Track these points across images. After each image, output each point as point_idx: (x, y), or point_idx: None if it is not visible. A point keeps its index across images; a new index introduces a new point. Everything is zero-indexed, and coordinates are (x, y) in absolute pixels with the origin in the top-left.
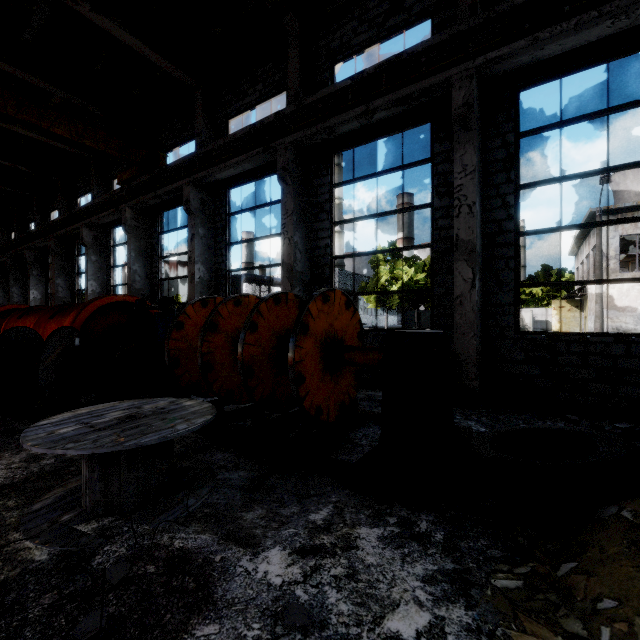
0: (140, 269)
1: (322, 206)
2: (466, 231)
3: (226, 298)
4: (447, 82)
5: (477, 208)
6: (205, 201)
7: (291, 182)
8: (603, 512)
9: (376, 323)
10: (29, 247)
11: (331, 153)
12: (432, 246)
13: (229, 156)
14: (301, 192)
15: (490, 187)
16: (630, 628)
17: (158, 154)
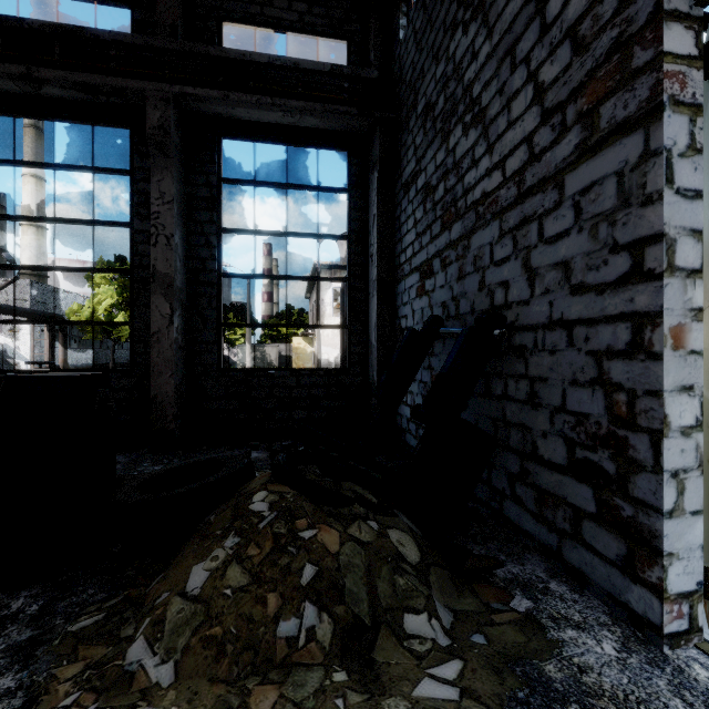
0: None
1: None
2: (164, 263)
3: None
4: (142, 93)
5: (177, 241)
6: None
7: None
8: (204, 521)
9: (101, 359)
10: None
11: None
12: (132, 273)
13: None
14: None
15: (195, 223)
16: (164, 609)
17: None
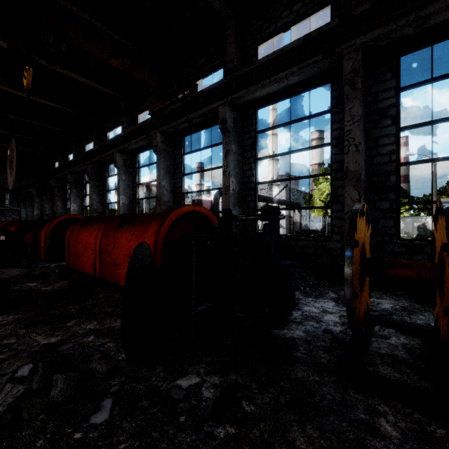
0: (167, 184)
1: (384, 112)
2: None
3: (447, 204)
4: None
5: None
6: (236, 120)
7: (360, 86)
8: None
9: (309, 227)
10: (70, 172)
11: (397, 55)
12: None
13: (274, 72)
14: (363, 98)
15: None
16: None
17: (191, 82)
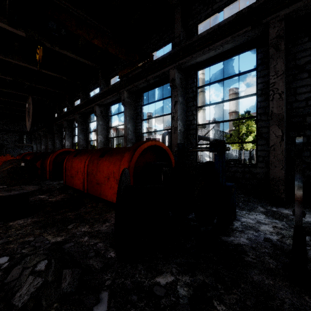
0: (131, 127)
1: (302, 67)
2: None
3: None
4: None
5: None
6: (182, 80)
7: (283, 47)
8: None
9: (228, 157)
10: (65, 119)
11: None
12: None
13: (212, 42)
14: (284, 57)
15: None
16: None
17: (148, 54)
